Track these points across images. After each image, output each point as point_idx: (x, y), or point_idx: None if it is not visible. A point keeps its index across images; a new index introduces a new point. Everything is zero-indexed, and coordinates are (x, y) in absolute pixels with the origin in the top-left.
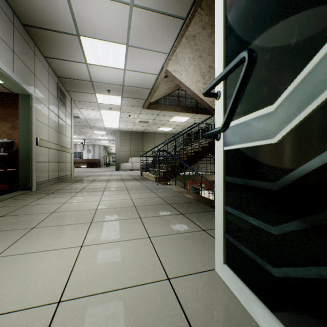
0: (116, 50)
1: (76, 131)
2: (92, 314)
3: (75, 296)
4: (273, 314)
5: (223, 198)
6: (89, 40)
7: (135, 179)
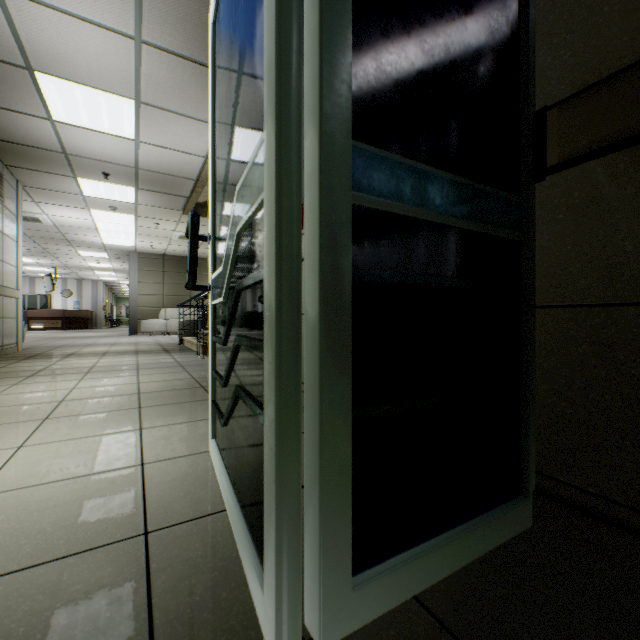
0: (115, 106)
1: (34, 248)
2: (23, 500)
3: (0, 491)
4: (225, 465)
5: (212, 361)
6: (55, 80)
7: (164, 350)
